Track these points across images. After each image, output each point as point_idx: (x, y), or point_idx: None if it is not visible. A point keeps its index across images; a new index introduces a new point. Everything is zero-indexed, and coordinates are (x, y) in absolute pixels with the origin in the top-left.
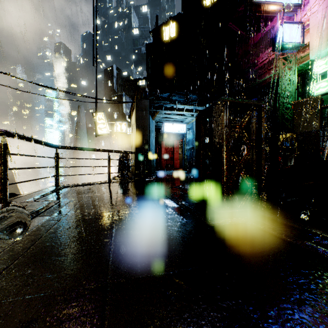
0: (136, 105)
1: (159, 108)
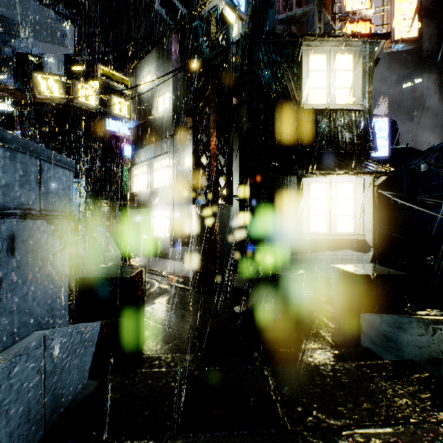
0: None
1: None
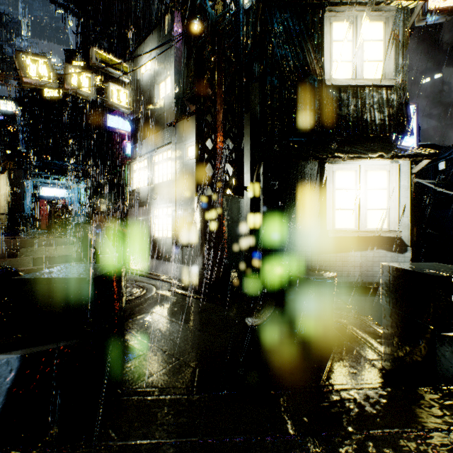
0: (9, 173)
1: (35, 176)
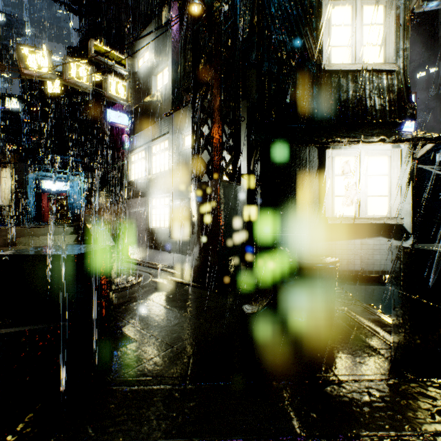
0: (12, 166)
1: (37, 169)
